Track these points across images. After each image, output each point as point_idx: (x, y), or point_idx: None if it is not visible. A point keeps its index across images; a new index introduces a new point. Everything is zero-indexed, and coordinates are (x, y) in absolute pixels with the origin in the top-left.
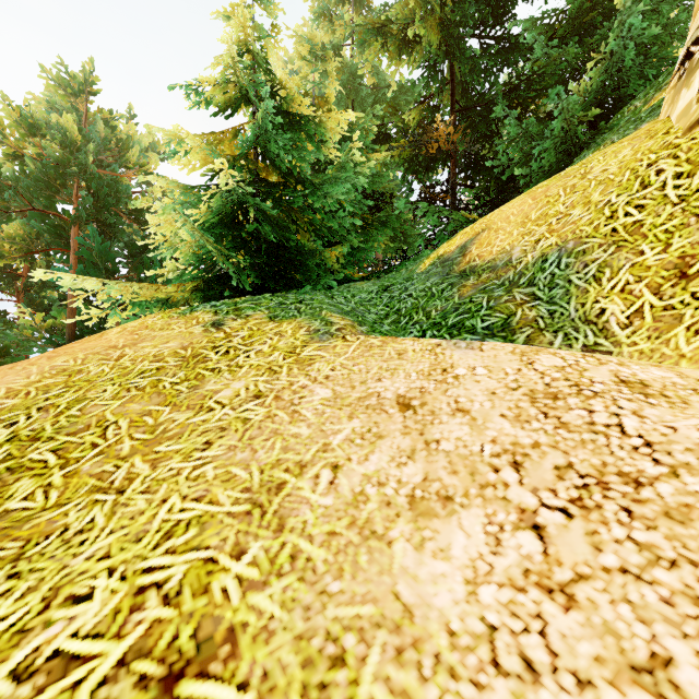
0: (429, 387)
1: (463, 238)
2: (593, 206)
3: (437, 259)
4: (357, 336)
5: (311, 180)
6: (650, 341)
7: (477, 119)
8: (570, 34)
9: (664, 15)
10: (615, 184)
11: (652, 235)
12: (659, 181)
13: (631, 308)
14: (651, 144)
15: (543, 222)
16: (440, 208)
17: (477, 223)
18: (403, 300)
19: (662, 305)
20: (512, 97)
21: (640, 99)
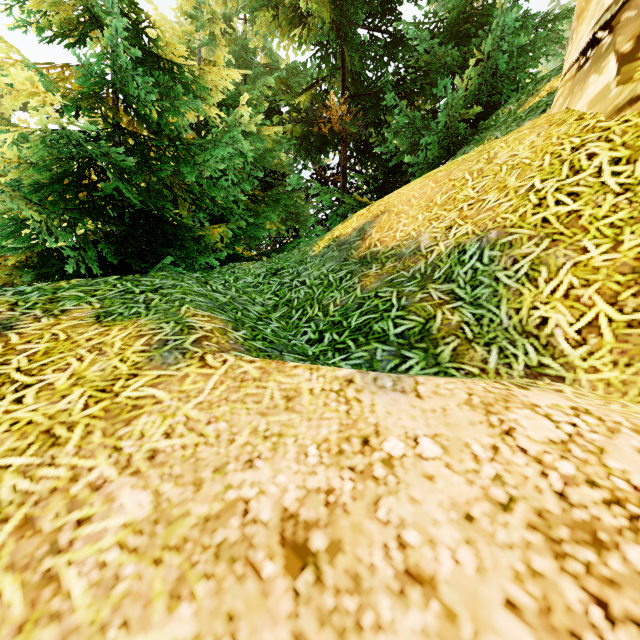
0: (343, 489)
1: (360, 220)
2: (512, 192)
3: (332, 241)
4: (223, 357)
5: (190, 142)
6: (618, 368)
7: (368, 105)
8: (448, 40)
9: (526, 35)
10: (534, 168)
11: (595, 229)
12: (592, 166)
13: (582, 320)
14: (565, 129)
15: (452, 207)
16: (333, 189)
17: (374, 205)
18: (295, 289)
19: (624, 319)
20: (400, 88)
21: (513, 103)
